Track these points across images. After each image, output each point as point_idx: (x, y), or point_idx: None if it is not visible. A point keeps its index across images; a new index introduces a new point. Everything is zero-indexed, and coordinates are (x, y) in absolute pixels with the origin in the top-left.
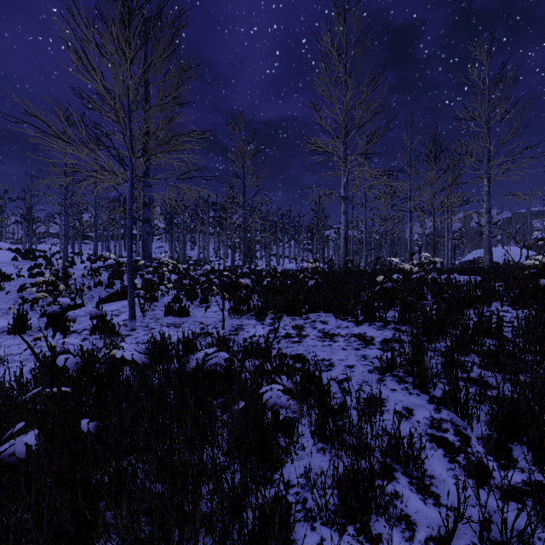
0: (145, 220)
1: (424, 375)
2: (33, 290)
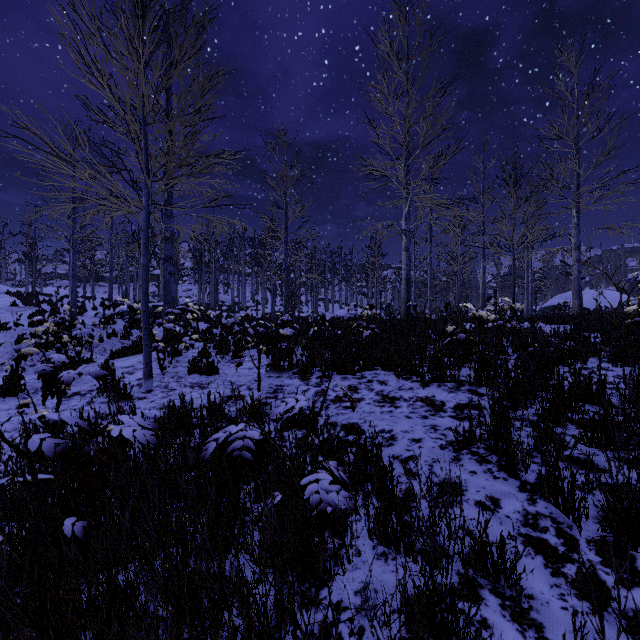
0: (167, 257)
1: (512, 454)
2: (30, 343)
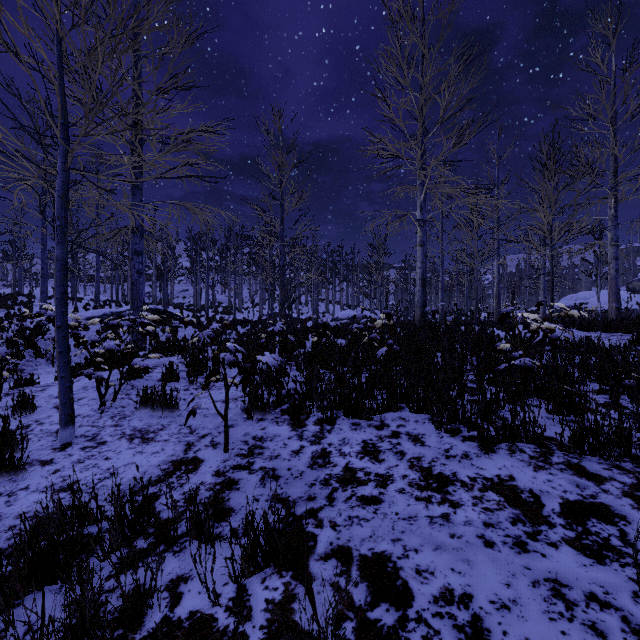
0: (134, 253)
1: None
2: None
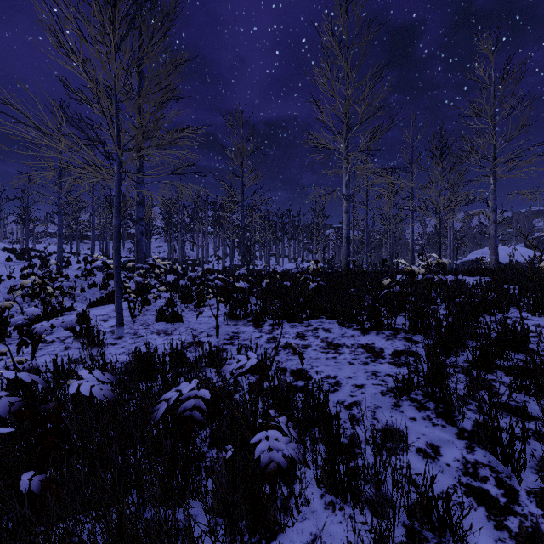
0: (138, 219)
1: (449, 402)
2: (17, 294)
